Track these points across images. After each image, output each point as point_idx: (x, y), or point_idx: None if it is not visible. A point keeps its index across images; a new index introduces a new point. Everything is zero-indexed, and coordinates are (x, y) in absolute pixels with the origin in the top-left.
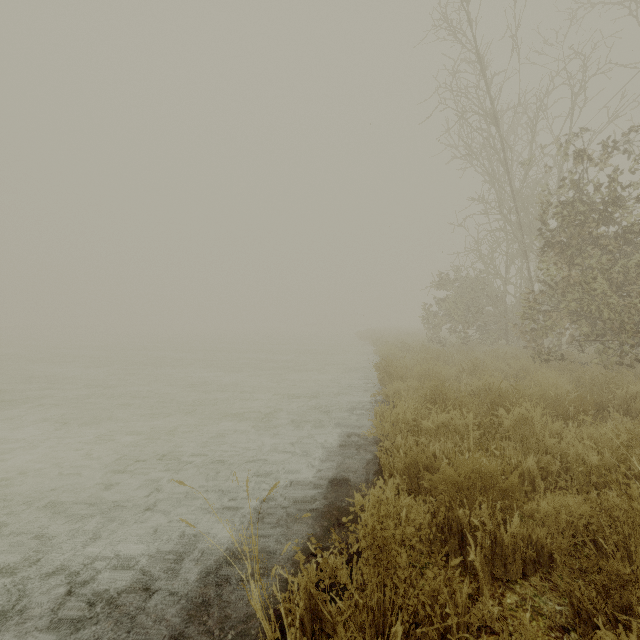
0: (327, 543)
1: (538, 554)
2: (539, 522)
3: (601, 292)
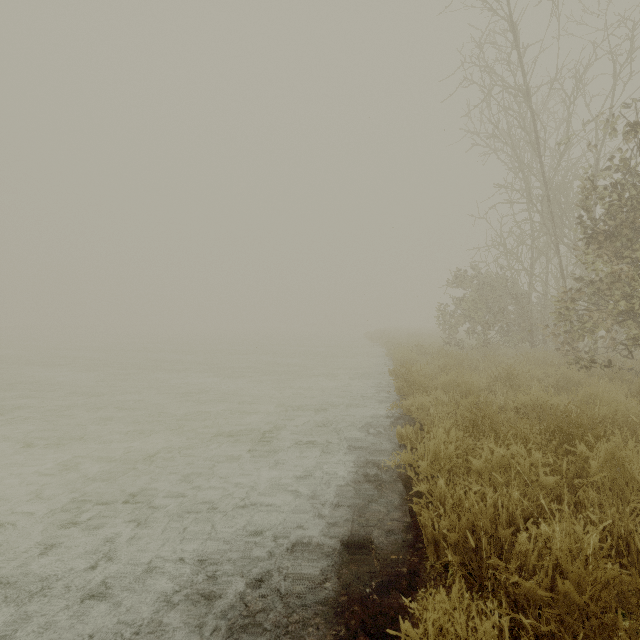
0: None
1: None
2: None
3: None
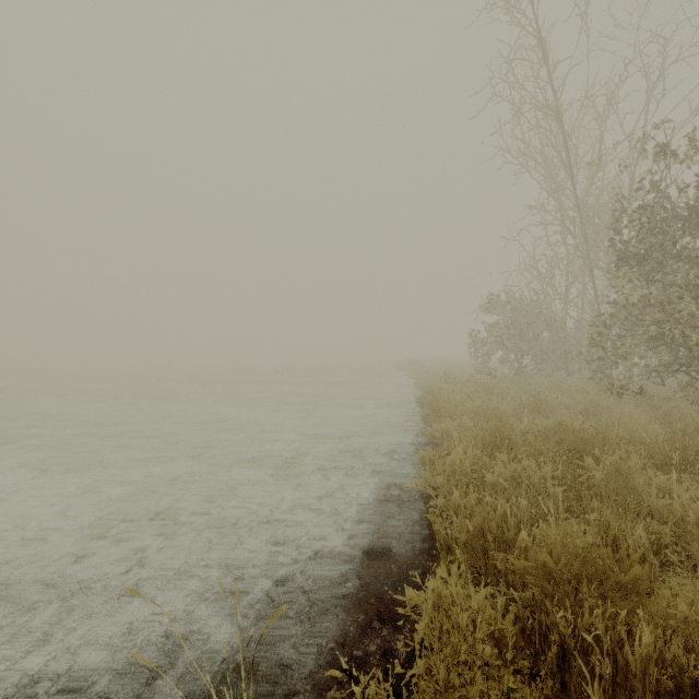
0: (365, 651)
1: (674, 679)
2: (670, 629)
3: (689, 313)
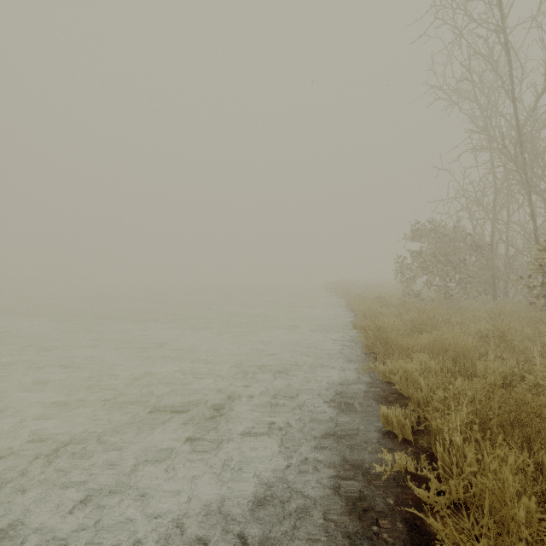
0: None
1: None
2: None
3: None
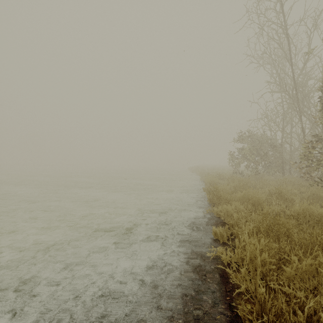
0: None
1: None
2: None
3: None
